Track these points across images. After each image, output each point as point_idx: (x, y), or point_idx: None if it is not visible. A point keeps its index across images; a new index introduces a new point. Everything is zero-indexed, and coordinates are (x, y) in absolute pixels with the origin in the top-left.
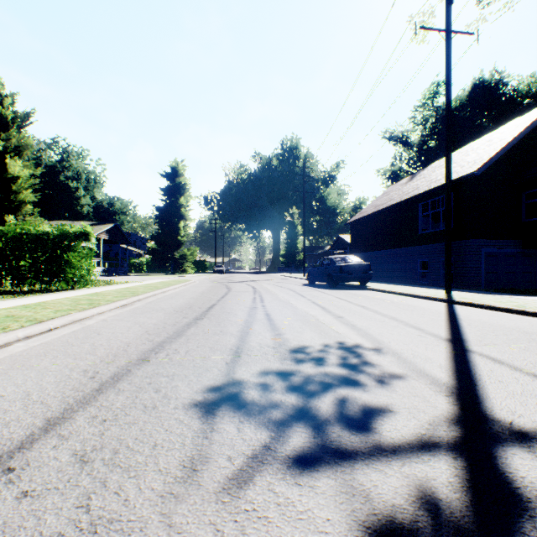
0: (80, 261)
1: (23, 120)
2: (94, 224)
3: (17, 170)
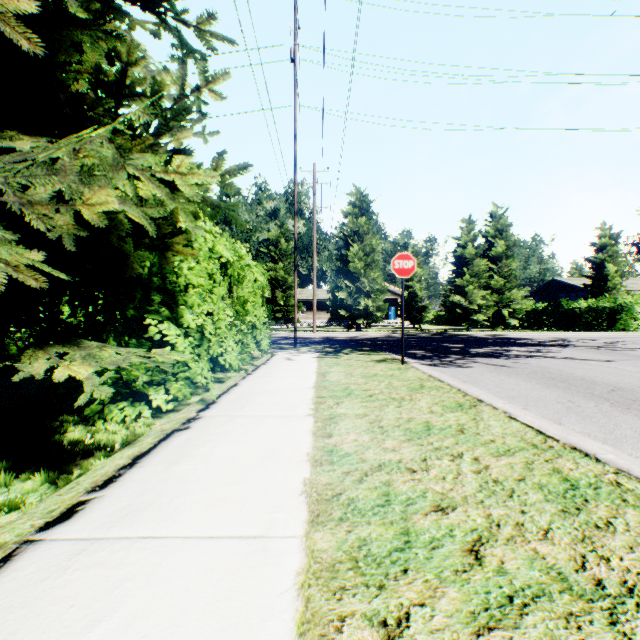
0: (627, 317)
1: (615, 238)
2: None
3: (610, 268)
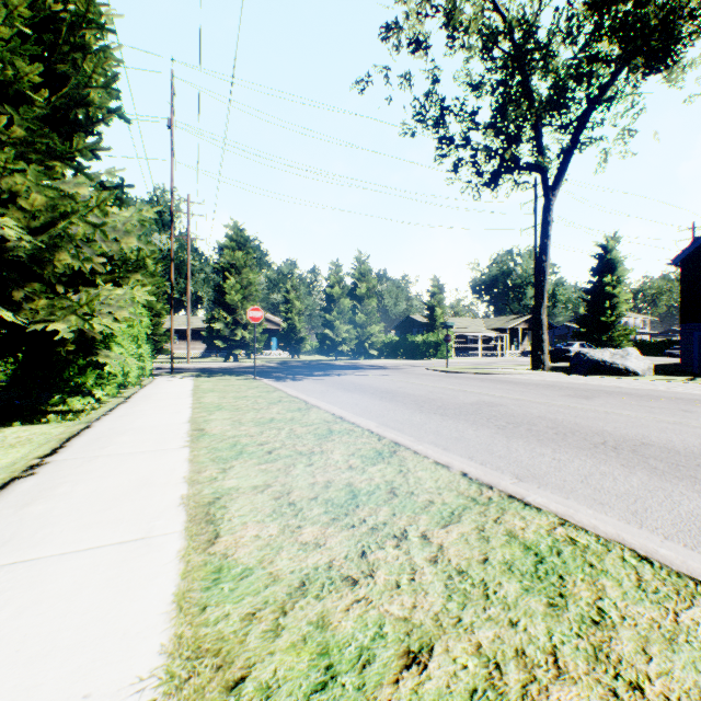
0: (444, 348)
1: (441, 288)
2: (517, 317)
3: (438, 311)
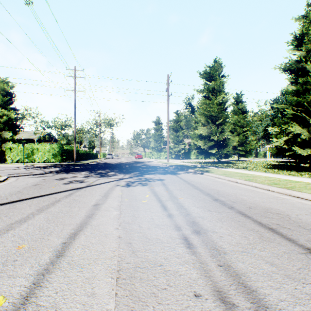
0: None
1: None
2: None
3: None
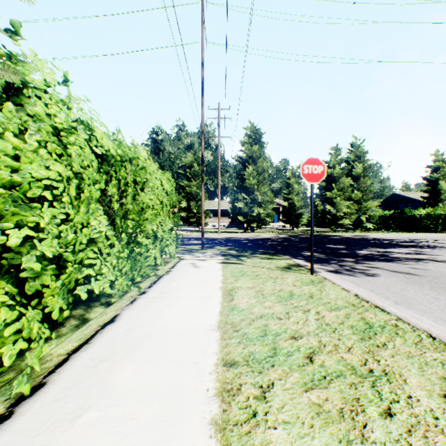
0: None
1: None
2: None
3: (442, 184)
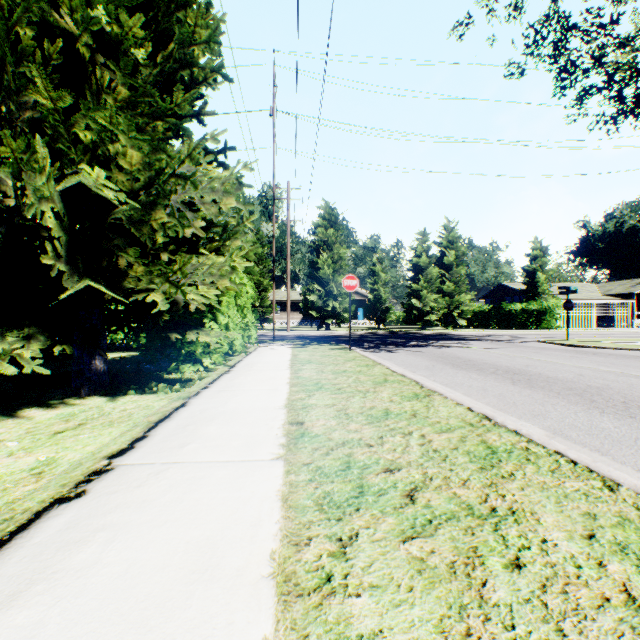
0: (550, 318)
1: (544, 250)
2: None
3: (540, 276)
